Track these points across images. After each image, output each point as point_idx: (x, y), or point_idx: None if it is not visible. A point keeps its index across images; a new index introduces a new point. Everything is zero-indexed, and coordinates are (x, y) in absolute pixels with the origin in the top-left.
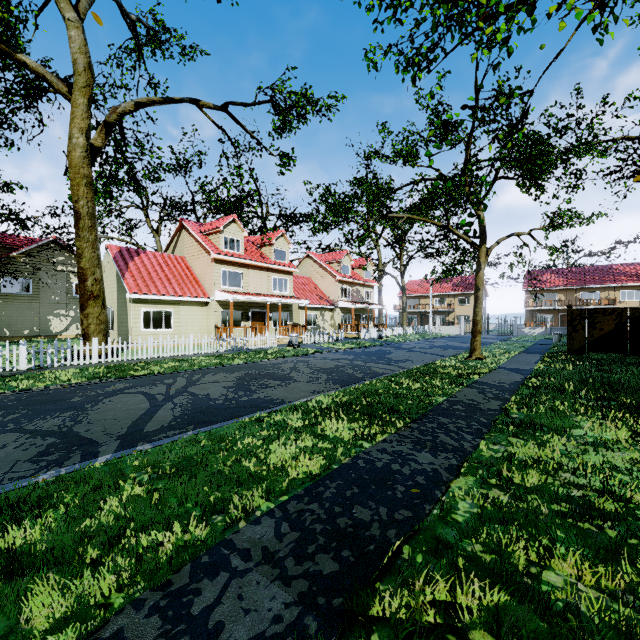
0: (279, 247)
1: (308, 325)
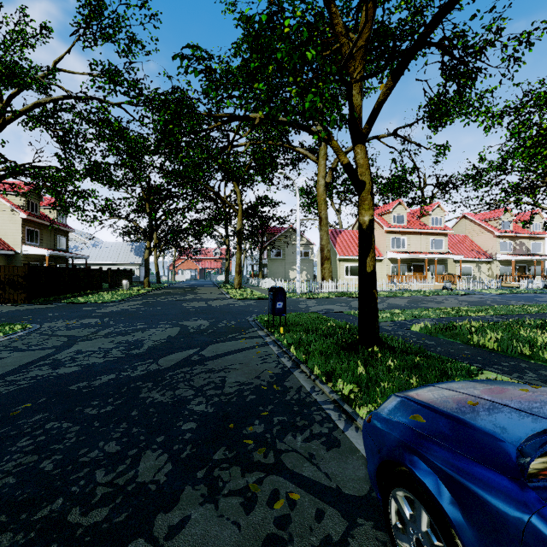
0: (435, 215)
1: (463, 275)
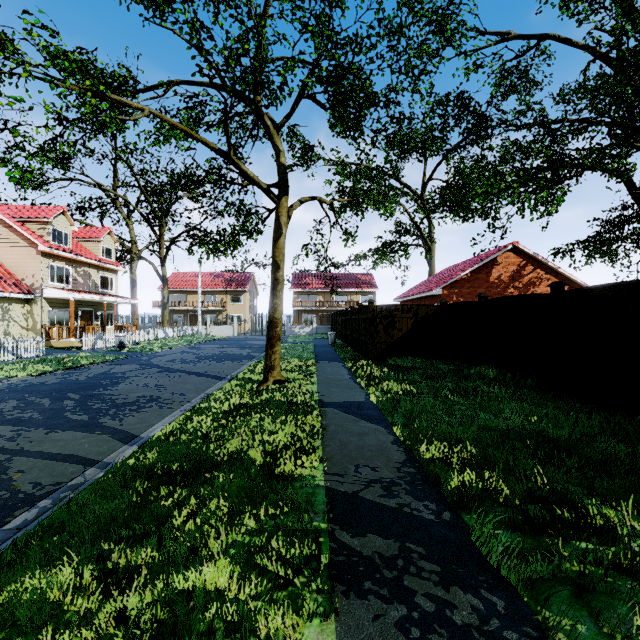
0: None
1: None
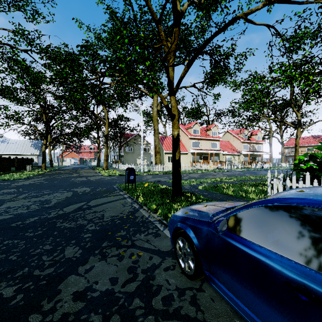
0: (214, 130)
1: (227, 162)
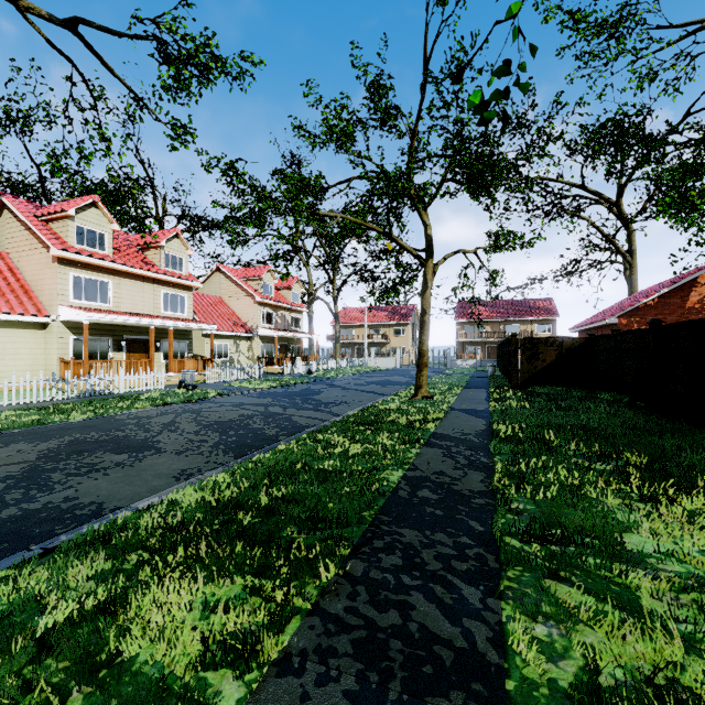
0: (172, 251)
1: (217, 358)
